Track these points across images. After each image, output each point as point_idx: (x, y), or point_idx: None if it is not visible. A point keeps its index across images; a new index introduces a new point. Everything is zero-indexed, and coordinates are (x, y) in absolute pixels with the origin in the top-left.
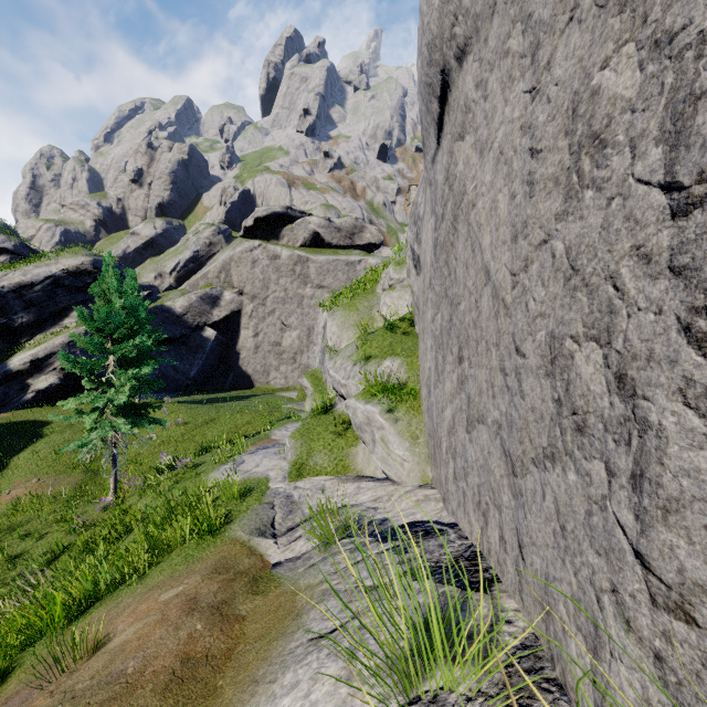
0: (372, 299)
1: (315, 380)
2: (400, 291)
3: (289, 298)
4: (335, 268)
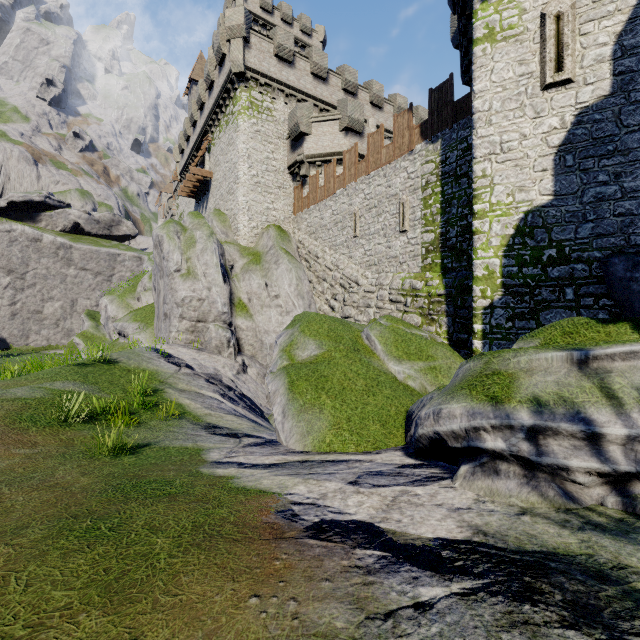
0: (135, 294)
1: (86, 338)
2: (150, 292)
3: (52, 275)
4: (98, 257)
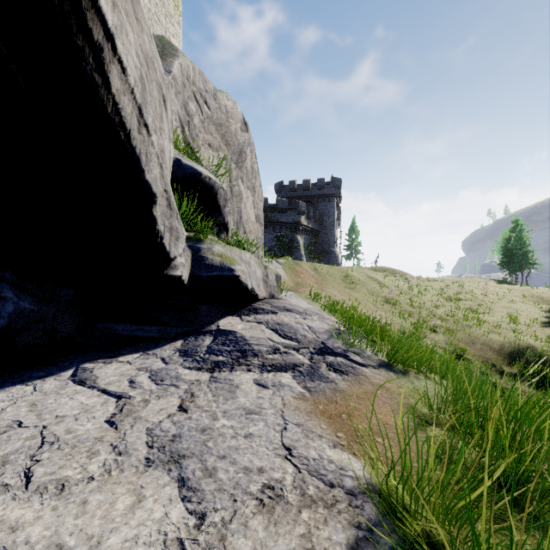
0: None
1: None
2: None
3: None
4: None
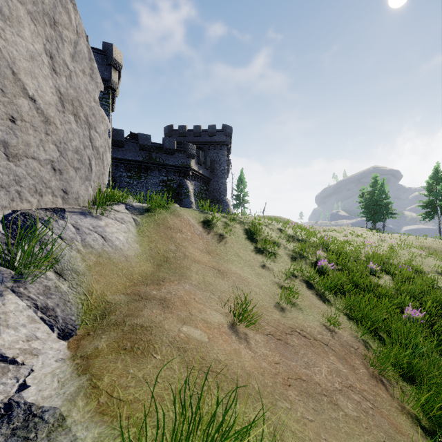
0: None
1: None
2: None
3: None
4: None
